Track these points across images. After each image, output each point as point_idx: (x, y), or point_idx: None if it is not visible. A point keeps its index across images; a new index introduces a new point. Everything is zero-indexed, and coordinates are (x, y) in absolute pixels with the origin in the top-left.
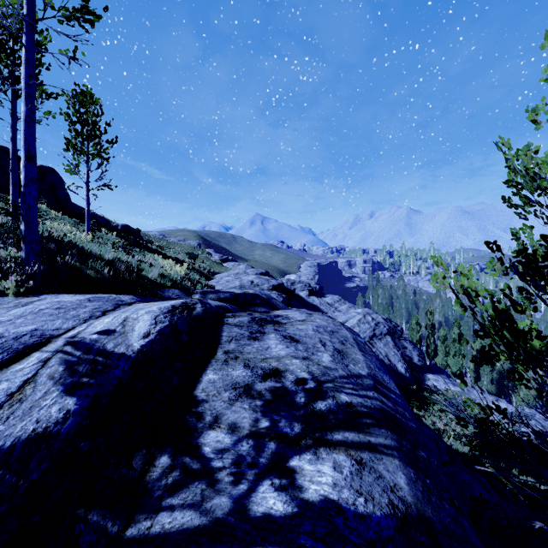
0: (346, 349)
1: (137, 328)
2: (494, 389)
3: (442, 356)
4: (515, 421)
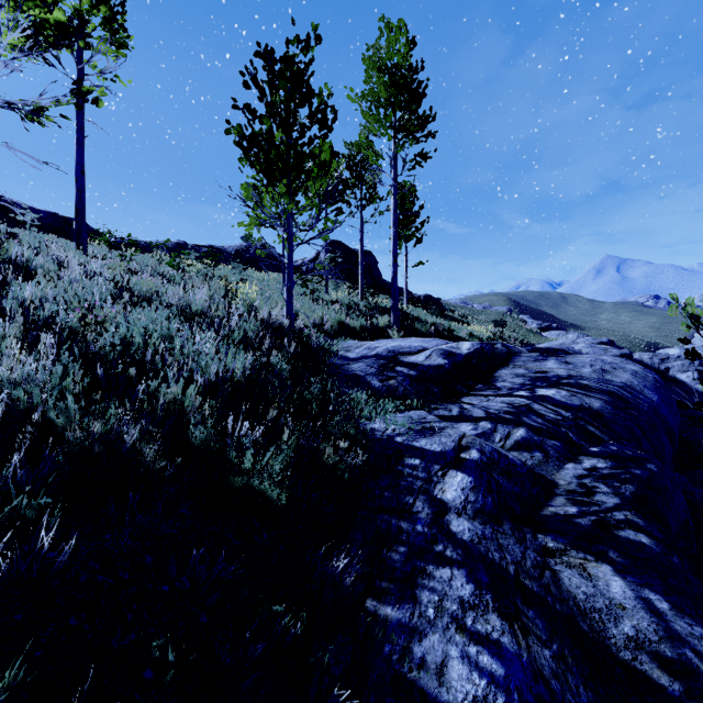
0: (613, 371)
1: (464, 347)
2: None
3: None
4: None
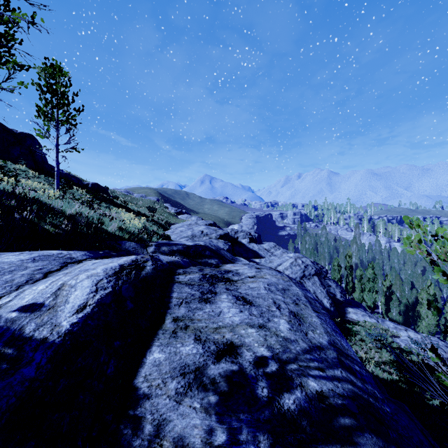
0: (301, 311)
1: (72, 298)
2: (401, 319)
3: (358, 292)
4: (424, 349)
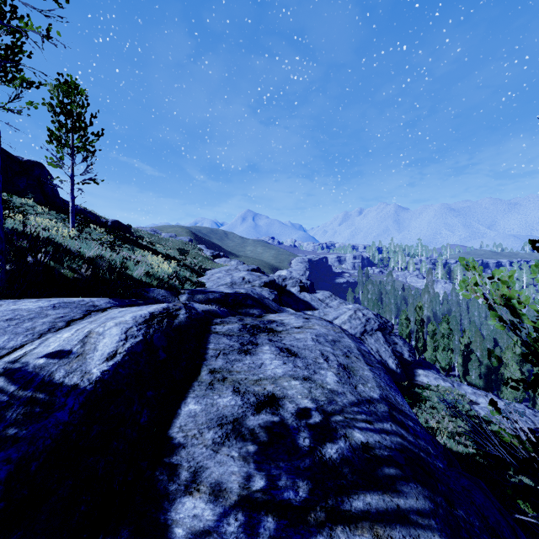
0: (351, 364)
1: (101, 346)
2: (482, 383)
3: (431, 351)
4: (507, 418)
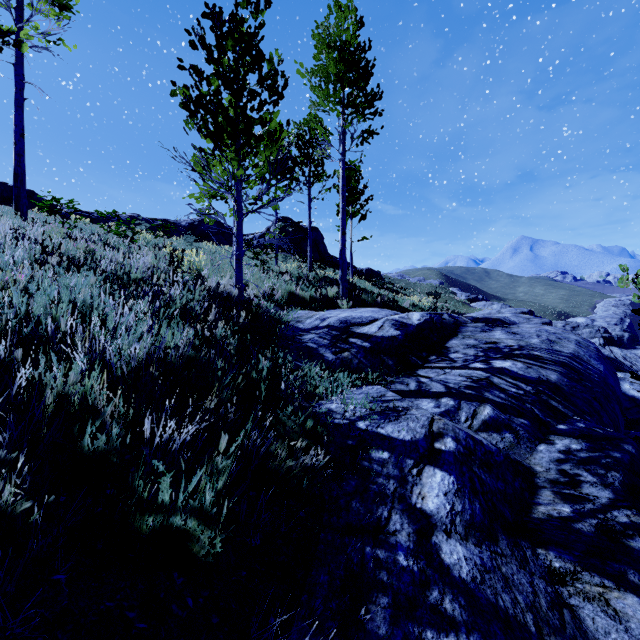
0: (559, 341)
1: (414, 317)
2: None
3: None
4: None
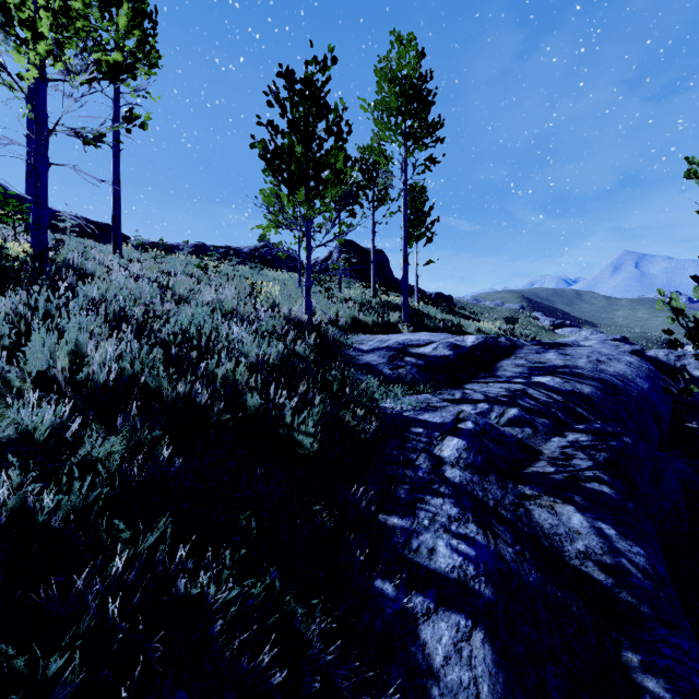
0: (608, 362)
1: (469, 340)
2: None
3: None
4: None
